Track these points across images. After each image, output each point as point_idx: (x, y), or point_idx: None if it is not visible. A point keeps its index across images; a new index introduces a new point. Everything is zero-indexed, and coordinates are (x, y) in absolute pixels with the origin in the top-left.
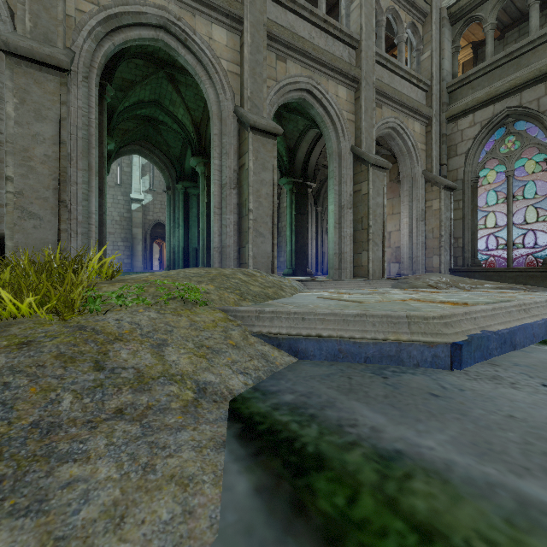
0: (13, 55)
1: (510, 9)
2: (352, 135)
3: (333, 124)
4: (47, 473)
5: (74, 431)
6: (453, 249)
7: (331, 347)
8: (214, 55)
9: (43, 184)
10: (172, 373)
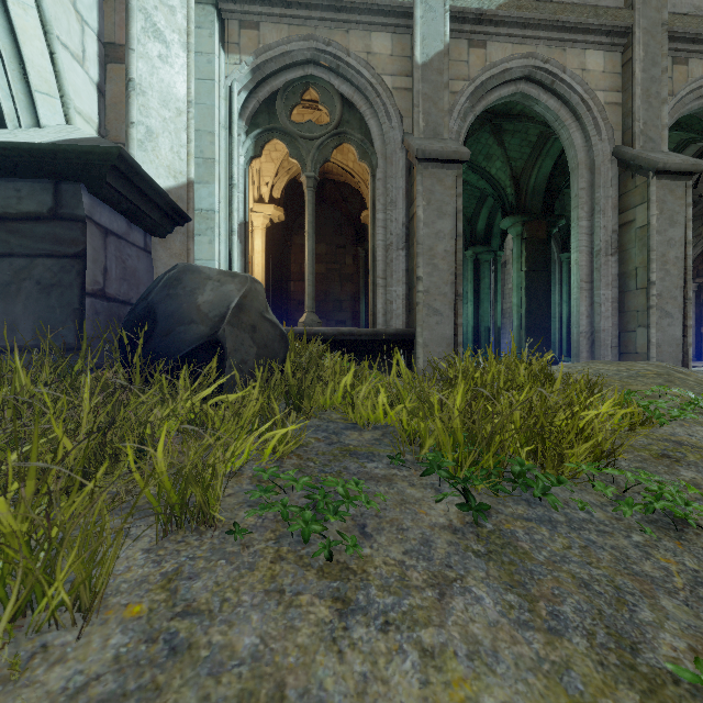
0: (424, 161)
1: None
2: None
3: None
4: None
5: None
6: None
7: None
8: (587, 89)
9: (443, 280)
10: None
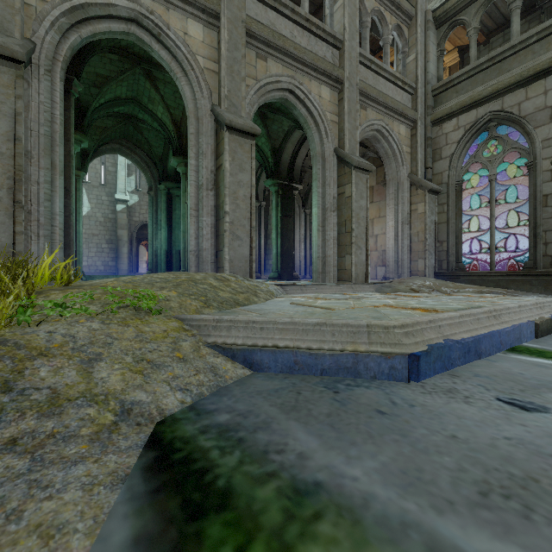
0: None
1: (495, 15)
2: (336, 137)
3: (317, 125)
4: None
5: None
6: (438, 252)
7: (286, 358)
8: (189, 51)
9: None
10: (95, 393)
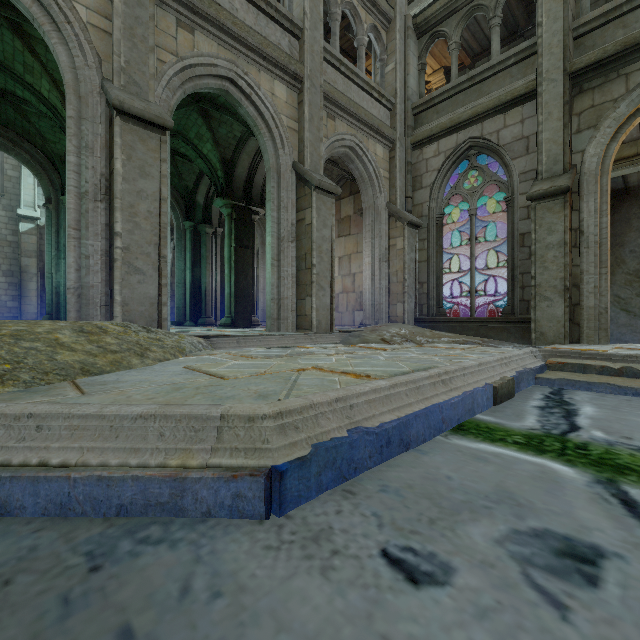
0: None
1: (479, 36)
2: (295, 148)
3: (270, 131)
4: None
5: None
6: (418, 295)
7: (55, 489)
8: None
9: None
10: None
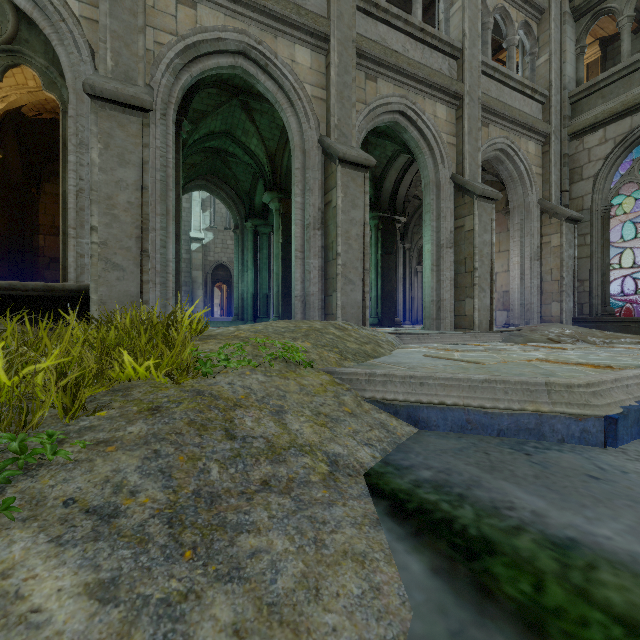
0: (98, 99)
1: None
2: (453, 161)
3: (430, 149)
4: (230, 543)
5: (234, 501)
6: (577, 293)
7: (457, 417)
8: (297, 79)
9: (126, 233)
10: (300, 444)
